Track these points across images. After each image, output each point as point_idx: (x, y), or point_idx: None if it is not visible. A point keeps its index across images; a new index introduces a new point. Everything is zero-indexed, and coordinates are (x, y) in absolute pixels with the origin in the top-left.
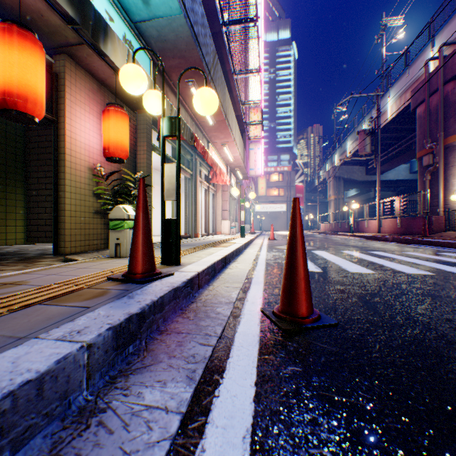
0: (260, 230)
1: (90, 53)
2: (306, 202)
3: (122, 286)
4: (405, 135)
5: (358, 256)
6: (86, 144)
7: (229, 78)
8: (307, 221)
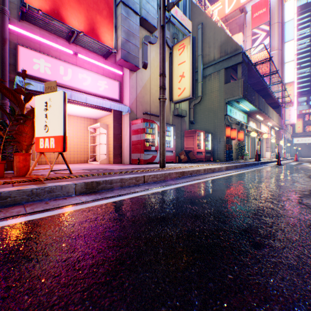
0: None
1: None
2: None
3: (255, 161)
4: None
5: None
6: None
7: (269, 94)
8: None
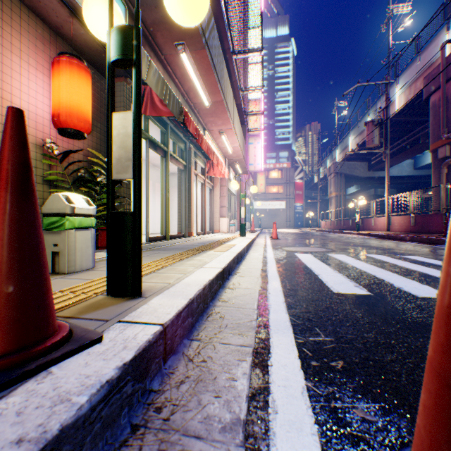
0: (259, 228)
1: None
2: (305, 200)
3: None
4: (412, 128)
5: (395, 264)
6: (31, 112)
7: (228, 59)
8: (306, 219)
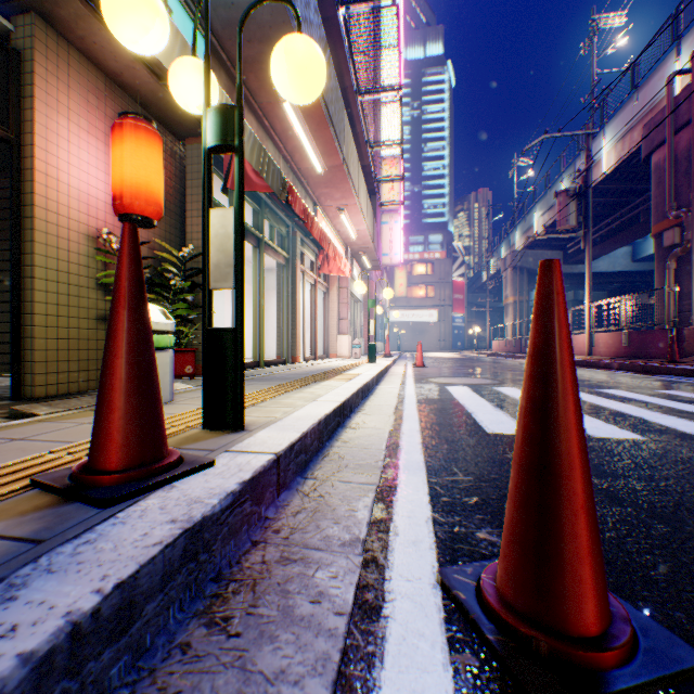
0: (398, 350)
1: (81, 10)
2: (468, 307)
3: (41, 517)
4: (627, 201)
5: (582, 399)
6: (81, 191)
7: (350, 101)
8: (470, 337)
